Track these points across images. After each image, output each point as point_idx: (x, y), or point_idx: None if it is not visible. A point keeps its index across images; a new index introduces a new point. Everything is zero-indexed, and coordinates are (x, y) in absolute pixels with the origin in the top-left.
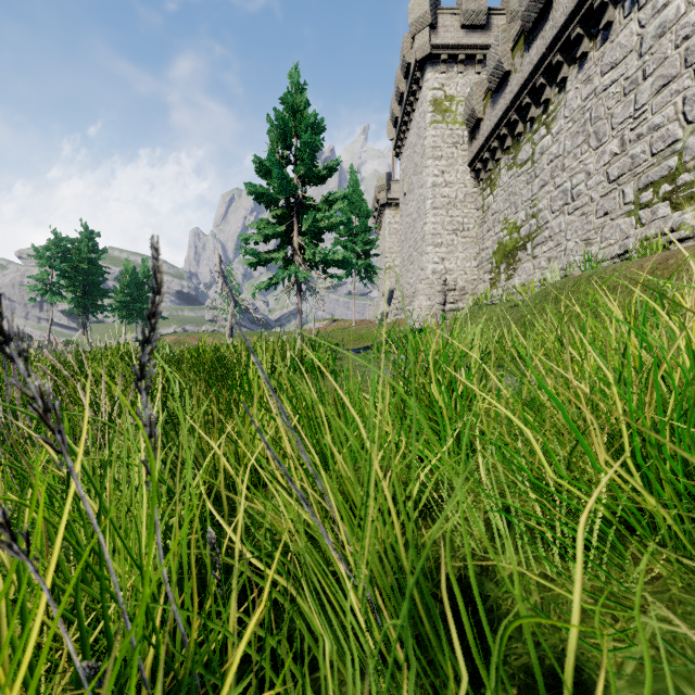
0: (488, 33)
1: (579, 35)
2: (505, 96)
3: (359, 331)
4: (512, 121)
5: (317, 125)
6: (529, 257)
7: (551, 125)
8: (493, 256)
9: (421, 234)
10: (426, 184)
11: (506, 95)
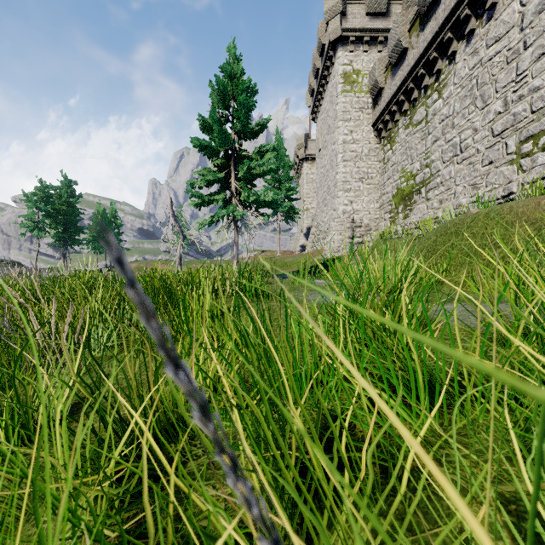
0: (387, 19)
1: (467, 15)
2: (403, 68)
3: (284, 260)
4: (408, 88)
5: (251, 89)
6: (423, 200)
7: (442, 91)
8: (392, 199)
9: (334, 181)
10: (337, 141)
11: (404, 67)
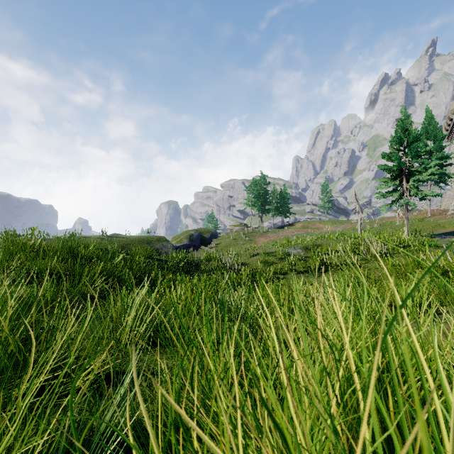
0: None
1: None
2: None
3: (436, 221)
4: None
5: (418, 134)
6: None
7: None
8: None
9: None
10: None
11: None
